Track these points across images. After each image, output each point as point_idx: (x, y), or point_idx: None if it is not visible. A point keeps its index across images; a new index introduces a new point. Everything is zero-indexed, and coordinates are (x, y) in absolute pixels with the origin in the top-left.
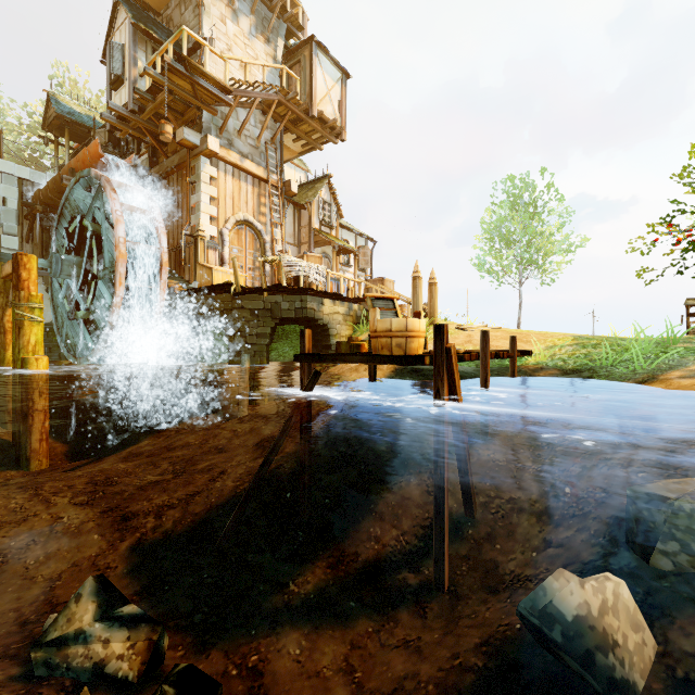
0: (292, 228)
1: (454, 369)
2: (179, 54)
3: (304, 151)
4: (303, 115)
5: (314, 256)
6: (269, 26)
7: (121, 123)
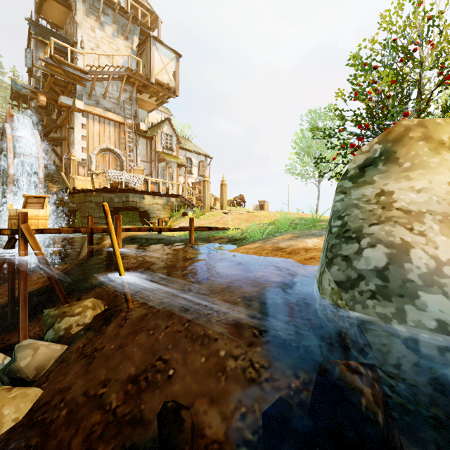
0: (145, 152)
1: (27, 237)
2: (66, 52)
3: (159, 103)
4: (146, 82)
5: (138, 169)
6: (127, 30)
7: (34, 95)
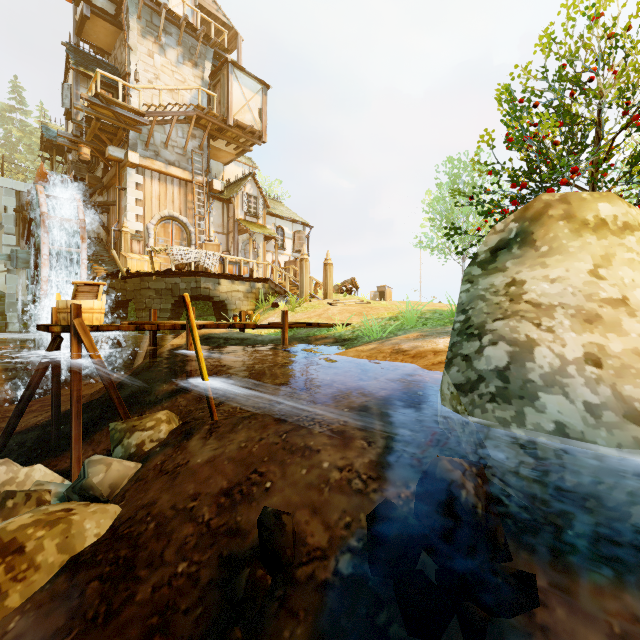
0: (221, 219)
1: (81, 335)
2: (115, 87)
3: (239, 153)
4: (223, 125)
5: (212, 244)
6: (196, 53)
7: (73, 145)
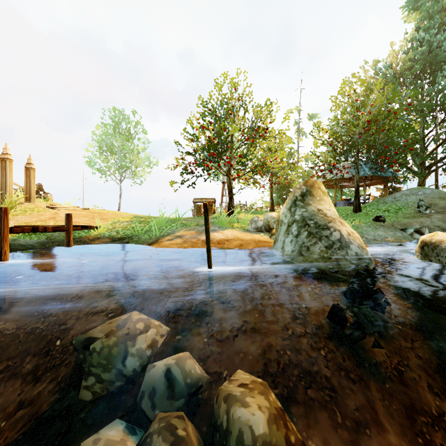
0: None
1: None
2: None
3: None
4: None
5: None
6: None
7: None
